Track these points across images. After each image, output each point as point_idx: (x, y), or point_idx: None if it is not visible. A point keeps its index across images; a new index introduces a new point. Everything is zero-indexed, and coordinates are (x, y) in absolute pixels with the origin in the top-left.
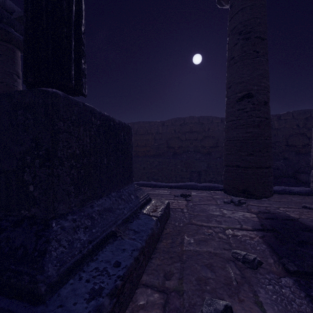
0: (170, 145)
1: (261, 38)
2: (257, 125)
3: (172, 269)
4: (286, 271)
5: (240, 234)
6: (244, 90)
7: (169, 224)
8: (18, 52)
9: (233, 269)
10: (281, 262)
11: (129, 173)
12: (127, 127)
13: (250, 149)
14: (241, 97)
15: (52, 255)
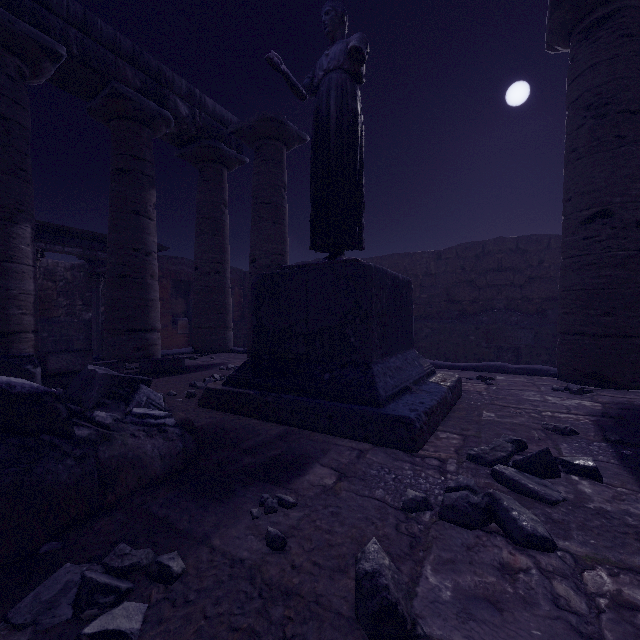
0: (454, 296)
1: (631, 112)
2: (622, 264)
3: (469, 427)
4: (605, 440)
5: (562, 416)
6: (596, 205)
7: (462, 402)
8: (226, 172)
9: (539, 433)
10: (604, 435)
11: (410, 337)
12: (408, 282)
13: (607, 305)
14: (589, 216)
15: (379, 384)
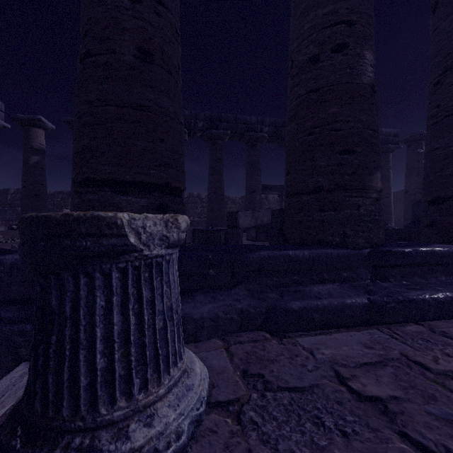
0: None
1: None
2: None
3: None
4: None
5: None
6: None
7: None
8: (390, 154)
9: None
10: None
11: None
12: None
13: None
14: None
15: None
